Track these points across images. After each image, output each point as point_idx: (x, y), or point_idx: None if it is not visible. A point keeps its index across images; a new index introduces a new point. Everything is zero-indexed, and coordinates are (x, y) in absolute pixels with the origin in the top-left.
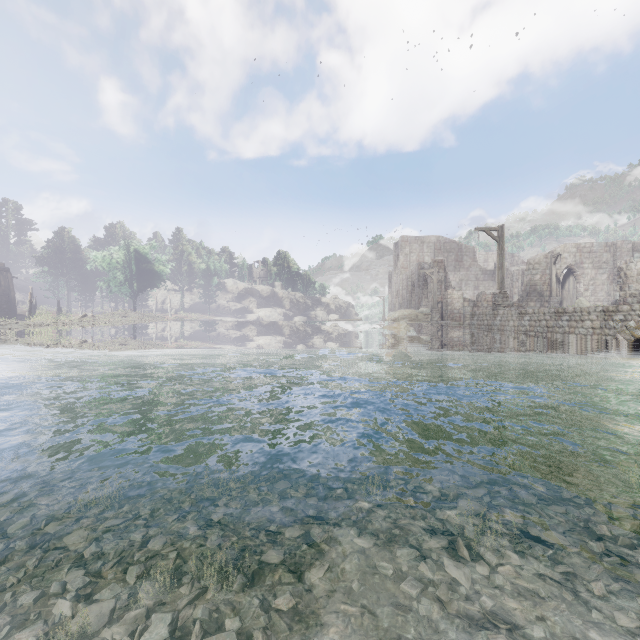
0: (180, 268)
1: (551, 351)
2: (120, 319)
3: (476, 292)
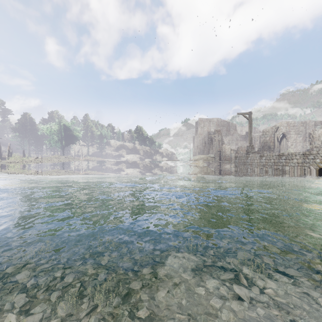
0: (87, 134)
1: (276, 175)
2: (55, 159)
3: (236, 146)
